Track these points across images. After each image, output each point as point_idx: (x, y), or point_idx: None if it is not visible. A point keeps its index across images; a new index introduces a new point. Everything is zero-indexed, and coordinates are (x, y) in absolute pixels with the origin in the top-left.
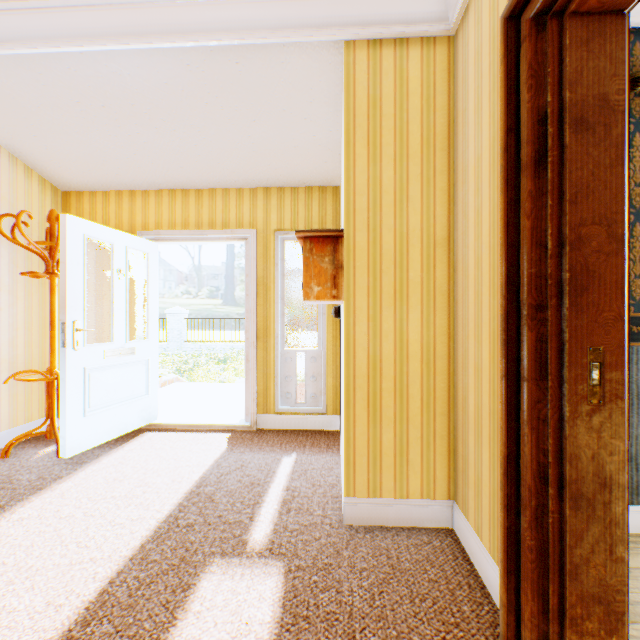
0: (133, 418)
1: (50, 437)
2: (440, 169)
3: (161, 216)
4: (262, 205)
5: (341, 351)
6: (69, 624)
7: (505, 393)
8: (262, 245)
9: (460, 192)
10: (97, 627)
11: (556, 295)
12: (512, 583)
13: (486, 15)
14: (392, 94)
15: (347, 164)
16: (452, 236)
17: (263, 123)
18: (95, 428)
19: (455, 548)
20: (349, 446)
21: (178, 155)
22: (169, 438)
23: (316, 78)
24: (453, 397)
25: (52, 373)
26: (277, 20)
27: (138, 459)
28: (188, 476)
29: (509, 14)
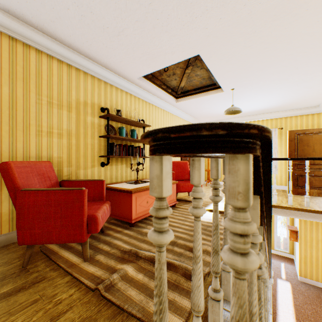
0: None
1: None
2: (319, 228)
3: None
4: None
5: (295, 244)
6: None
7: None
8: None
9: None
10: None
11: None
12: None
13: None
14: None
15: (299, 223)
16: (321, 239)
17: None
18: None
19: (321, 290)
20: (299, 268)
21: None
22: None
23: None
24: None
25: None
26: None
27: None
28: None
29: None
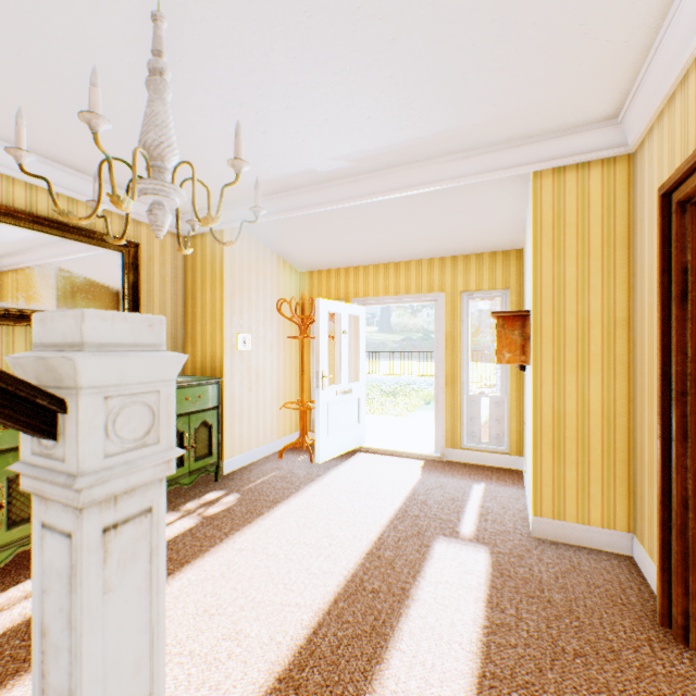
0: (351, 441)
1: (302, 448)
2: (619, 263)
3: (367, 286)
4: (449, 271)
5: (525, 400)
6: (369, 547)
7: (659, 448)
8: (449, 305)
9: (637, 284)
10: (384, 551)
11: (694, 387)
12: (664, 577)
13: (655, 162)
14: (574, 207)
15: (534, 264)
16: (631, 317)
17: (457, 217)
18: (332, 445)
19: (631, 567)
20: (536, 478)
21: (386, 243)
22: (377, 459)
23: (505, 186)
24: (632, 449)
25: (303, 404)
26: (478, 168)
27: (363, 470)
28: (403, 486)
29: (661, 194)
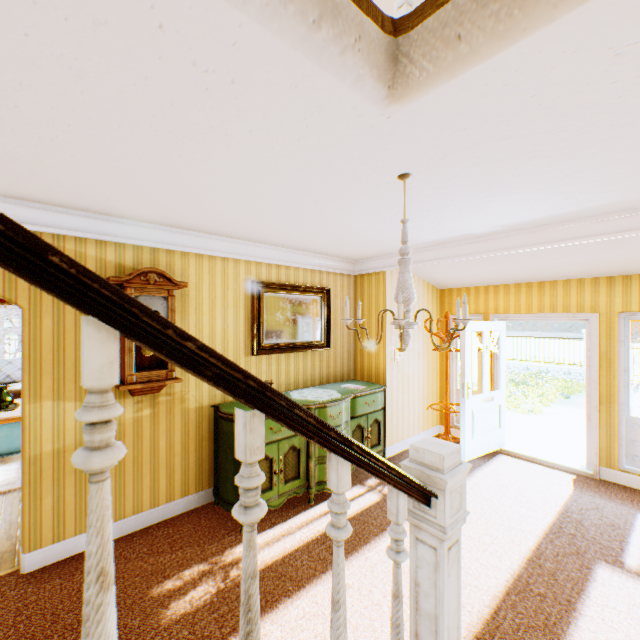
0: (491, 443)
1: None
2: None
3: (507, 303)
4: (603, 291)
5: None
6: (528, 554)
7: None
8: (603, 325)
9: None
10: (544, 562)
11: None
12: None
13: None
14: None
15: None
16: None
17: (616, 250)
18: (475, 446)
19: None
20: None
21: (530, 270)
22: (520, 464)
23: None
24: None
25: (446, 406)
26: None
27: (507, 475)
28: (552, 500)
29: None
